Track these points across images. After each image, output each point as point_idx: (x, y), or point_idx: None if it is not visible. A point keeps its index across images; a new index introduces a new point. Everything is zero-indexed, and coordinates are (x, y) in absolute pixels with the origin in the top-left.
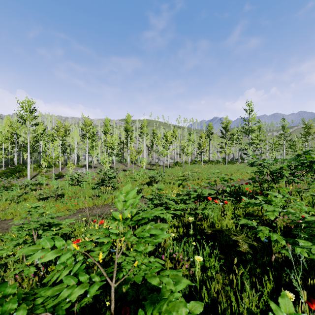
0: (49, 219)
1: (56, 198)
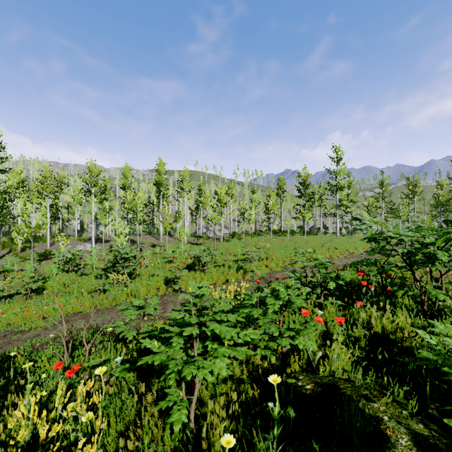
0: None
1: (29, 295)
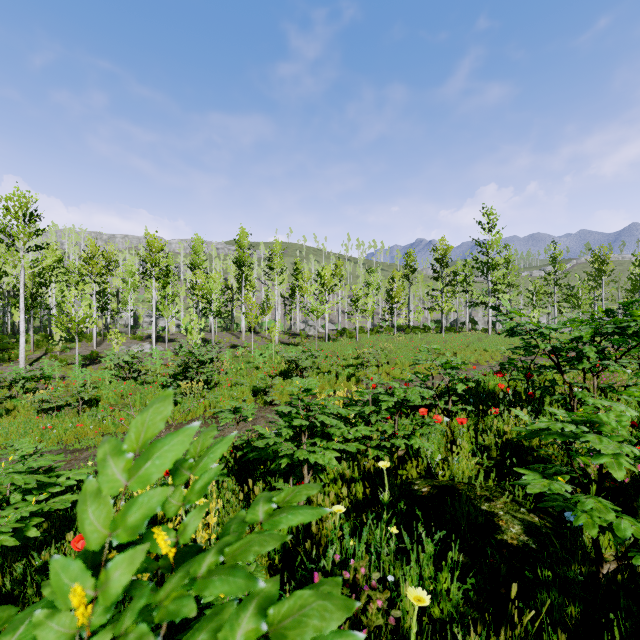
0: (14, 475)
1: (80, 408)
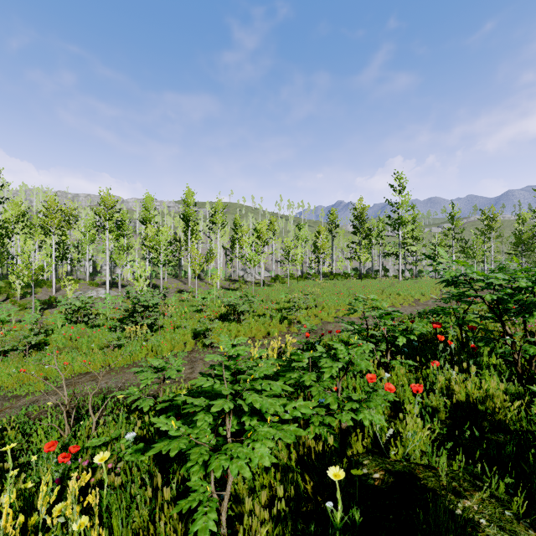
0: None
1: (27, 352)
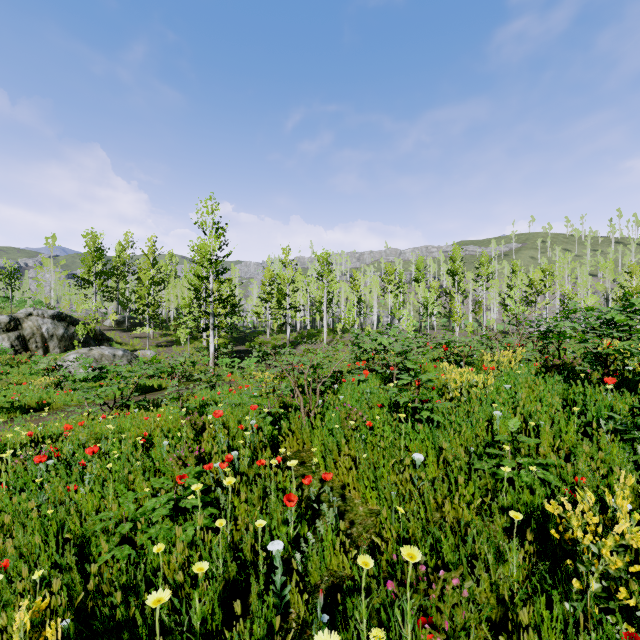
0: None
1: None
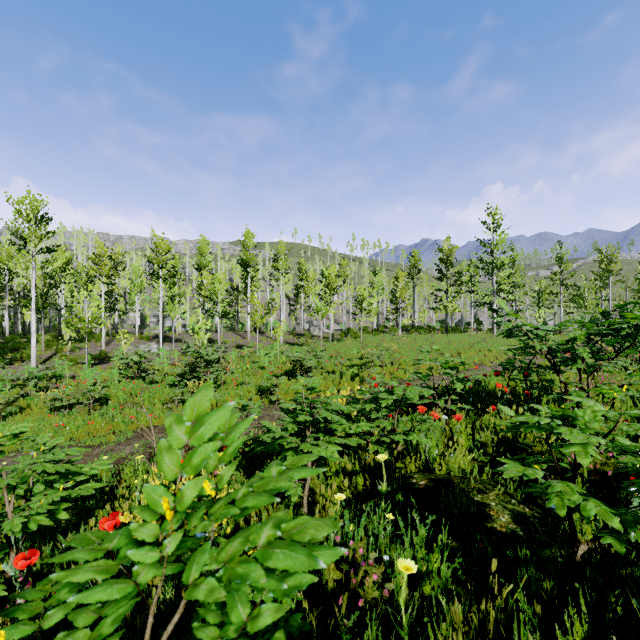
0: (46, 464)
1: (91, 406)
